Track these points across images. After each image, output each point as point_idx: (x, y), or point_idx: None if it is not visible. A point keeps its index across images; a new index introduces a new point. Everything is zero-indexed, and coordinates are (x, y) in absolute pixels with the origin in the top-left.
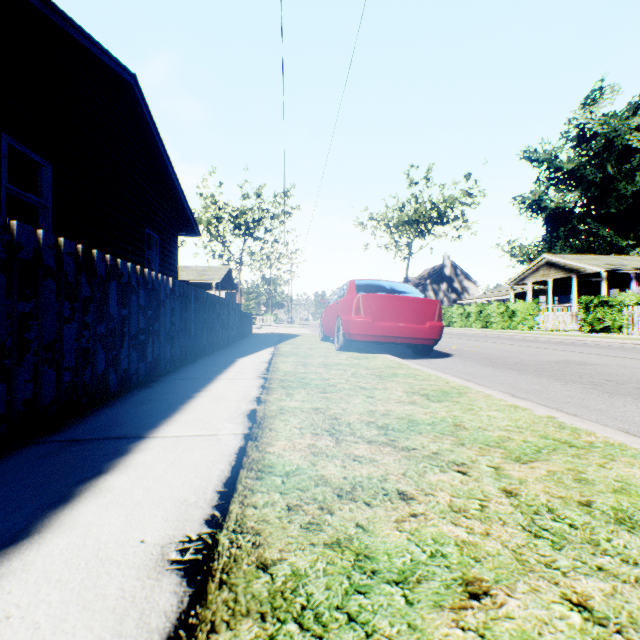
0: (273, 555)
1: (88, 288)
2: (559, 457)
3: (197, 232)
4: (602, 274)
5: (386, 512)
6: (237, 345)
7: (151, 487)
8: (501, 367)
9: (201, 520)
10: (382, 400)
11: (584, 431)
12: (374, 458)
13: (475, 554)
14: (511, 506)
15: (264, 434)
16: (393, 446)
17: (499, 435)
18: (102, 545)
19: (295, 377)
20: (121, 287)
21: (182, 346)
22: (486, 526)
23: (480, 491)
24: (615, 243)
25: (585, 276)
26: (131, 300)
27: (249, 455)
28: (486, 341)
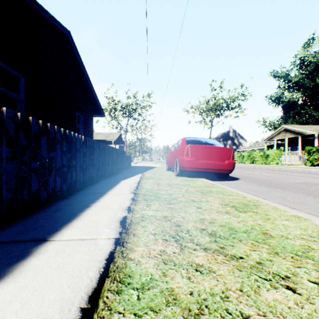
0: None
1: (25, 140)
2: None
3: (103, 114)
4: (315, 135)
5: None
6: (122, 172)
7: (27, 300)
8: (270, 186)
9: None
10: (207, 210)
11: None
12: (212, 268)
13: None
14: None
15: (129, 239)
16: (224, 254)
17: (300, 244)
18: None
19: (152, 192)
20: (50, 140)
21: (90, 174)
22: None
23: None
24: None
25: (305, 136)
26: (57, 148)
27: (115, 262)
28: (255, 170)
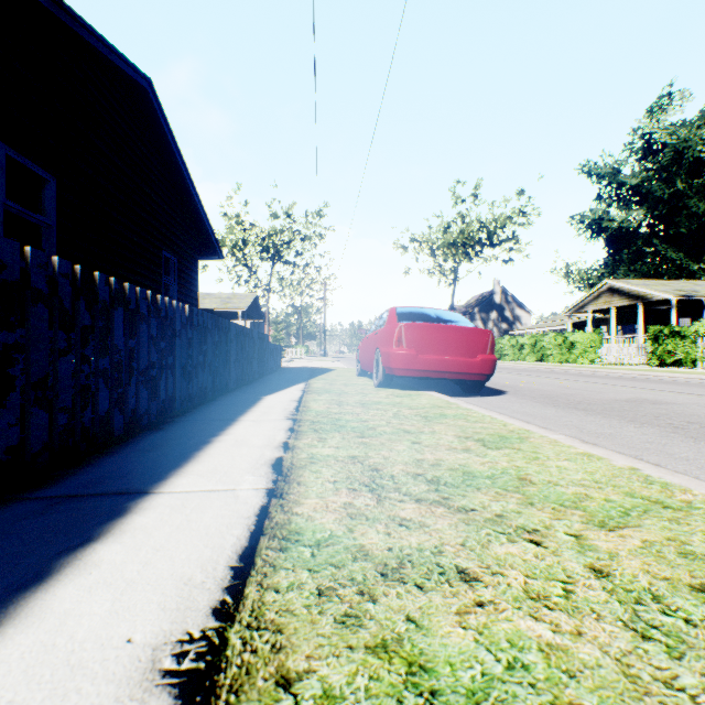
0: (298, 664)
1: (88, 316)
2: (653, 522)
3: (220, 255)
4: (672, 301)
5: (444, 599)
6: (264, 381)
7: (149, 561)
8: (563, 406)
9: (207, 609)
10: (430, 446)
11: (677, 487)
12: (425, 522)
13: (567, 665)
14: (604, 591)
15: (291, 489)
16: (447, 506)
17: (574, 492)
18: (76, 646)
19: (328, 418)
20: (128, 315)
21: (201, 382)
22: (576, 621)
23: (561, 569)
24: (685, 267)
25: (652, 303)
26: (140, 330)
27: (272, 517)
28: (543, 376)
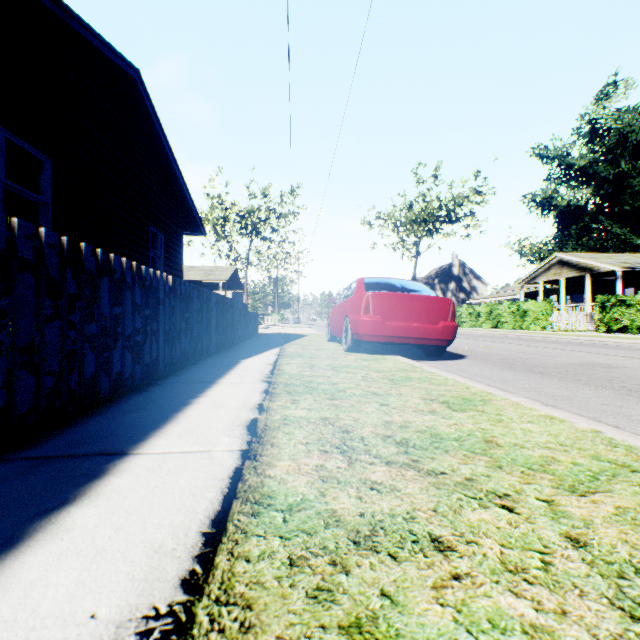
0: None
1: (74, 284)
2: (623, 487)
3: (203, 231)
4: (617, 273)
5: (419, 571)
6: (242, 345)
7: (121, 525)
8: (520, 370)
9: (176, 580)
10: (398, 408)
11: None
12: (395, 486)
13: None
14: (584, 563)
15: (264, 451)
16: (417, 469)
17: (541, 455)
18: (37, 622)
19: (301, 381)
20: (114, 284)
21: (183, 347)
22: (559, 598)
23: (537, 538)
24: (629, 241)
25: (599, 275)
26: (125, 298)
27: (245, 480)
28: (499, 342)
